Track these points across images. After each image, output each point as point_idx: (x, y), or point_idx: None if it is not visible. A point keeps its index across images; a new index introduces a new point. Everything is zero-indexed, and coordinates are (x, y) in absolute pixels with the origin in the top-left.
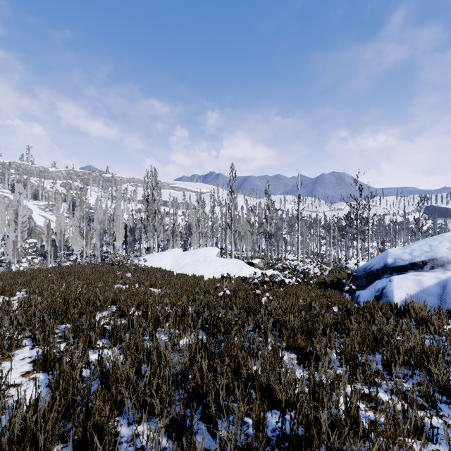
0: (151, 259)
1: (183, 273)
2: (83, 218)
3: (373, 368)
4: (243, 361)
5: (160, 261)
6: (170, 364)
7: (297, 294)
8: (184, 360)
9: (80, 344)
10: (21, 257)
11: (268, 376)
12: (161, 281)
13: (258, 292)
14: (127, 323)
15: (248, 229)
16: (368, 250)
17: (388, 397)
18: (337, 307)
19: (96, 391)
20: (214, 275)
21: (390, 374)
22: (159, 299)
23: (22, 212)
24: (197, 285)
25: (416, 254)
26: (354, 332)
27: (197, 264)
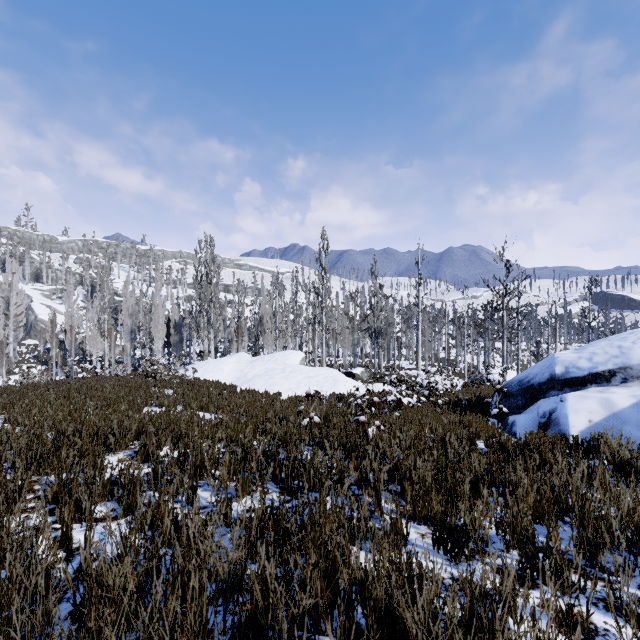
0: (204, 369)
1: (251, 389)
2: (104, 309)
3: (560, 552)
4: (342, 558)
5: (217, 371)
6: (207, 564)
7: (421, 422)
8: (234, 557)
9: (65, 514)
10: (14, 366)
11: (388, 588)
12: (217, 401)
13: (362, 420)
14: (153, 472)
15: (346, 324)
16: (518, 354)
17: (603, 618)
18: (482, 441)
19: (52, 634)
20: (297, 391)
21: (592, 565)
22: (209, 432)
23: (17, 300)
24: (271, 407)
25: (599, 359)
26: (525, 489)
27: (272, 376)
